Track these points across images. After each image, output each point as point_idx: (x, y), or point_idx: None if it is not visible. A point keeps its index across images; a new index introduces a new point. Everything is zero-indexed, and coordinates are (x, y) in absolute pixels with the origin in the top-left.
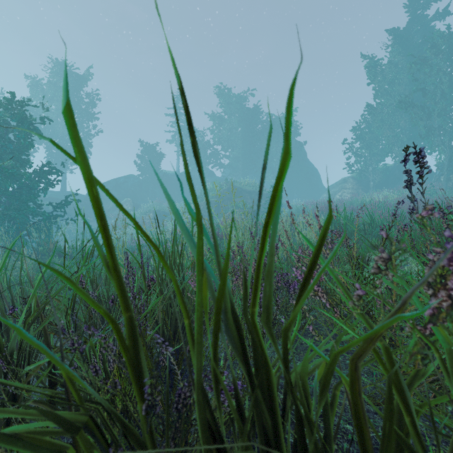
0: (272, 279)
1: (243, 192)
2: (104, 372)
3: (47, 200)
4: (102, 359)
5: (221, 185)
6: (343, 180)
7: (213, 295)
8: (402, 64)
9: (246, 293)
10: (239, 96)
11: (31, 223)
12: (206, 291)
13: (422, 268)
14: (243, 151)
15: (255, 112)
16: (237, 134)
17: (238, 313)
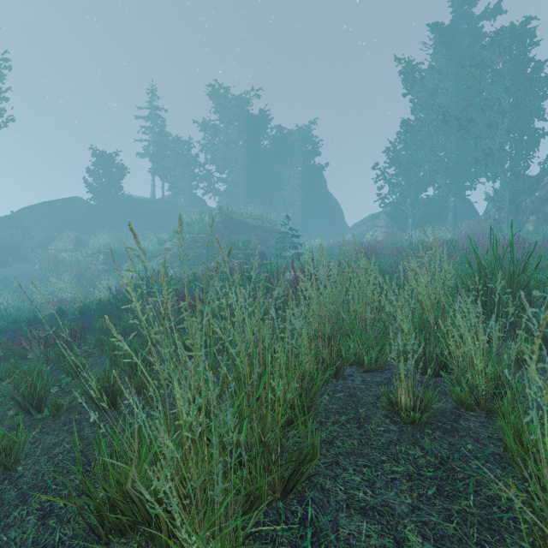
0: None
1: (244, 226)
2: None
3: None
4: None
5: (214, 215)
6: (372, 217)
7: None
8: (448, 68)
9: None
10: (240, 99)
11: None
12: None
13: None
14: (245, 174)
15: (262, 122)
16: (237, 150)
17: None
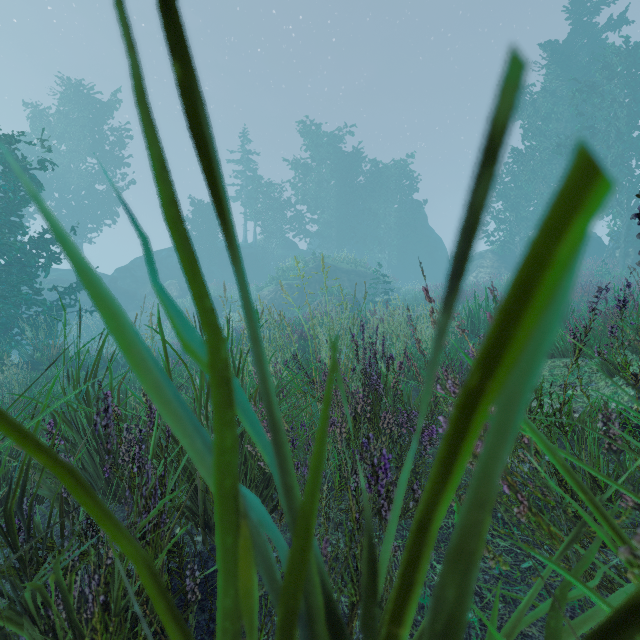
0: (467, 576)
1: (337, 271)
2: (70, 628)
3: (55, 283)
4: (65, 606)
5: (307, 261)
6: (479, 255)
7: (271, 581)
8: (561, 91)
9: (372, 584)
10: (332, 135)
11: (23, 317)
12: (249, 575)
13: (616, 390)
14: (337, 214)
15: (355, 158)
16: (329, 190)
17: (333, 468)
